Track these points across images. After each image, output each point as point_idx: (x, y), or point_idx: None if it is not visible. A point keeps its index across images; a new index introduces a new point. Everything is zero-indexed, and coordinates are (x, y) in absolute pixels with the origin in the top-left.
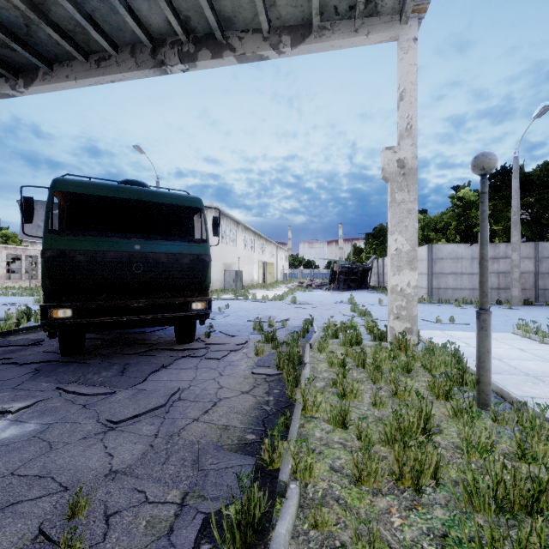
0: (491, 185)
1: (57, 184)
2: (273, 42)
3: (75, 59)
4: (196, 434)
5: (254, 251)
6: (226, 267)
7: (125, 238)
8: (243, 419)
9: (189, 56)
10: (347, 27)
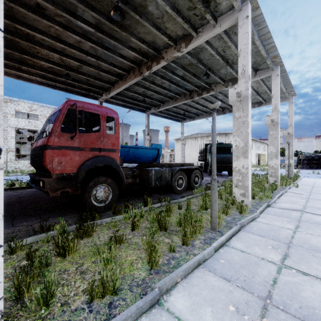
0: None
1: (211, 146)
2: (253, 106)
3: (204, 113)
4: None
5: (252, 149)
6: None
7: (222, 154)
8: None
9: (231, 111)
10: None
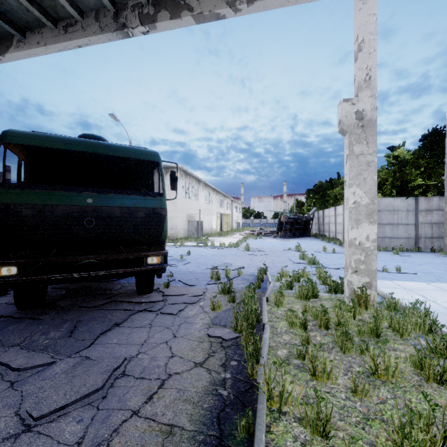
0: (424, 145)
1: (6, 136)
2: None
3: (45, 26)
4: (131, 444)
5: (213, 205)
6: (189, 218)
7: (77, 191)
8: (193, 412)
9: (149, 17)
10: None
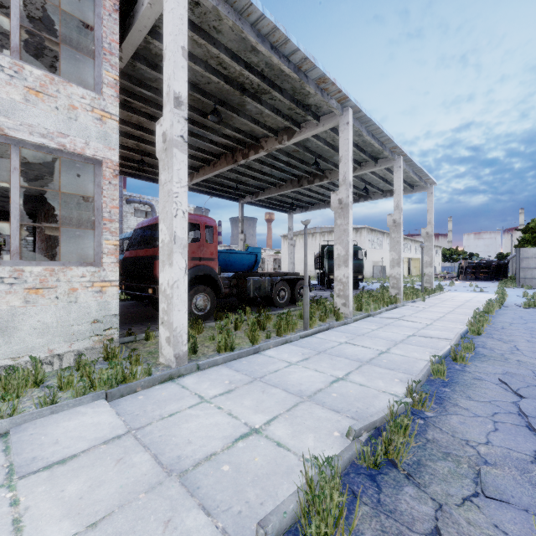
0: None
1: (328, 249)
2: (384, 195)
3: (320, 202)
4: None
5: None
6: (374, 263)
7: None
8: None
9: (356, 200)
10: (409, 190)
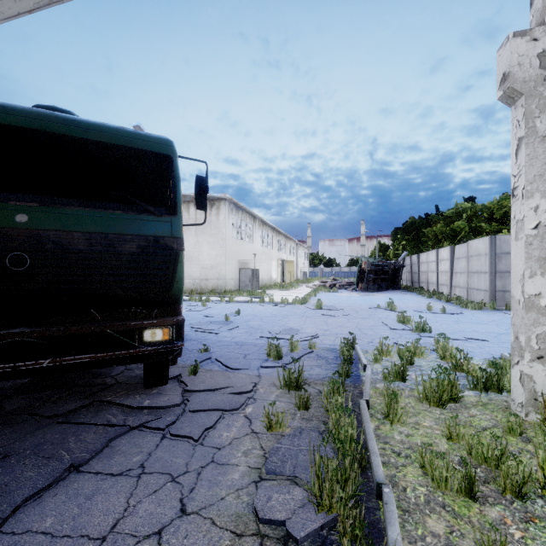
0: None
1: None
2: None
3: None
4: None
5: (272, 248)
6: (242, 265)
7: None
8: None
9: None
10: None
